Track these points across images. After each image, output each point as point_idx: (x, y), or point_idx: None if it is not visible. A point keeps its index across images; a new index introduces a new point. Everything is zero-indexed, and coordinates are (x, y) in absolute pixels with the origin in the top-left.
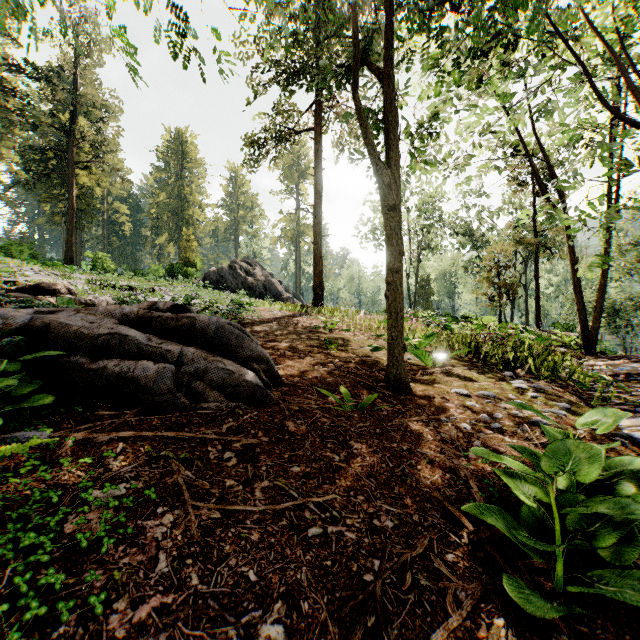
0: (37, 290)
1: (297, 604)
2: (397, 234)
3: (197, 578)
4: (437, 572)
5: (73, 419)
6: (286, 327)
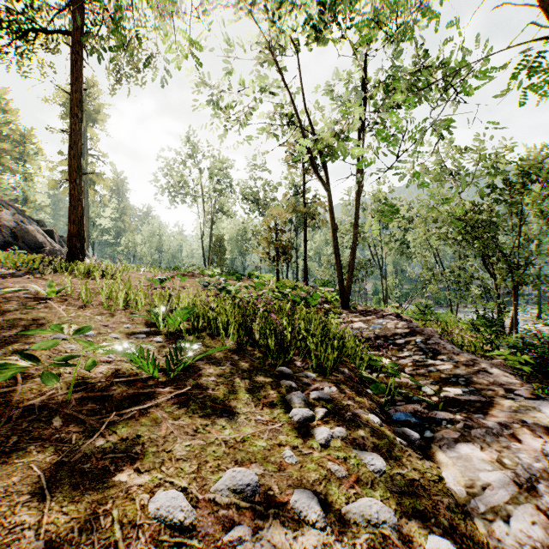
0: None
1: None
2: None
3: None
4: None
5: None
6: None
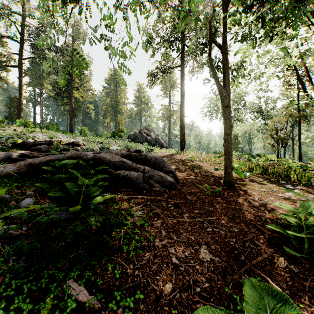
0: (72, 144)
1: (210, 246)
2: (229, 118)
3: (175, 237)
4: (257, 244)
5: (111, 191)
6: (171, 160)
